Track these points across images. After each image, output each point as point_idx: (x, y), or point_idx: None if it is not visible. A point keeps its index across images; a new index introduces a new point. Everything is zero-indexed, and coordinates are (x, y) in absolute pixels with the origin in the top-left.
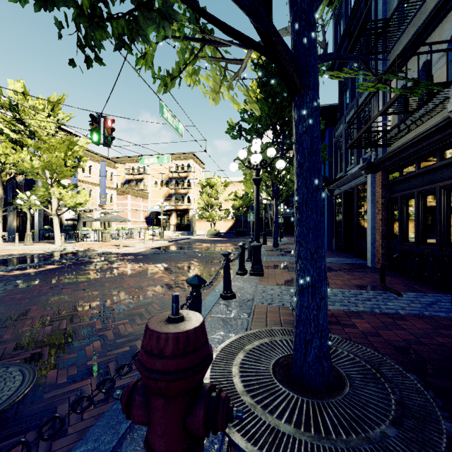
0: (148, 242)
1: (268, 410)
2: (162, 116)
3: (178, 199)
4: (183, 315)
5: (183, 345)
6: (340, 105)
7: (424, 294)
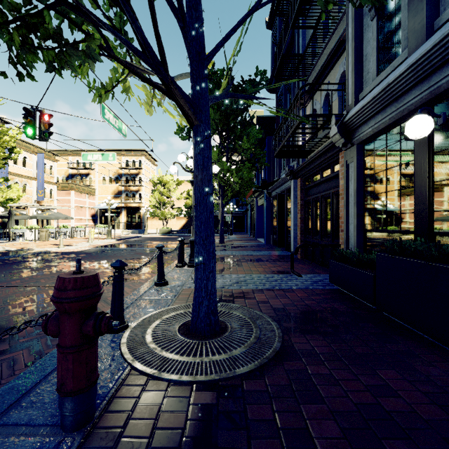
0: (94, 241)
1: (165, 349)
2: (104, 117)
3: (128, 196)
4: (85, 272)
5: (80, 284)
6: (277, 117)
7: (318, 275)
